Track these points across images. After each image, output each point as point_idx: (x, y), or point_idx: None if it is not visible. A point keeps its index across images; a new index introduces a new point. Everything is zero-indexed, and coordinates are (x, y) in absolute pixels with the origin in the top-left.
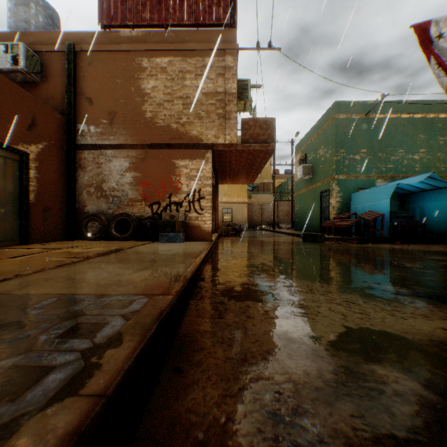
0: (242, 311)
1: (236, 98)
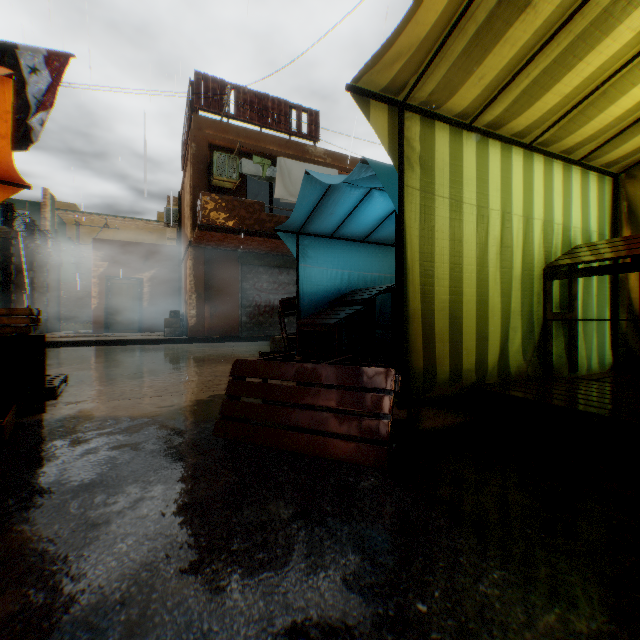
0: None
1: (190, 187)
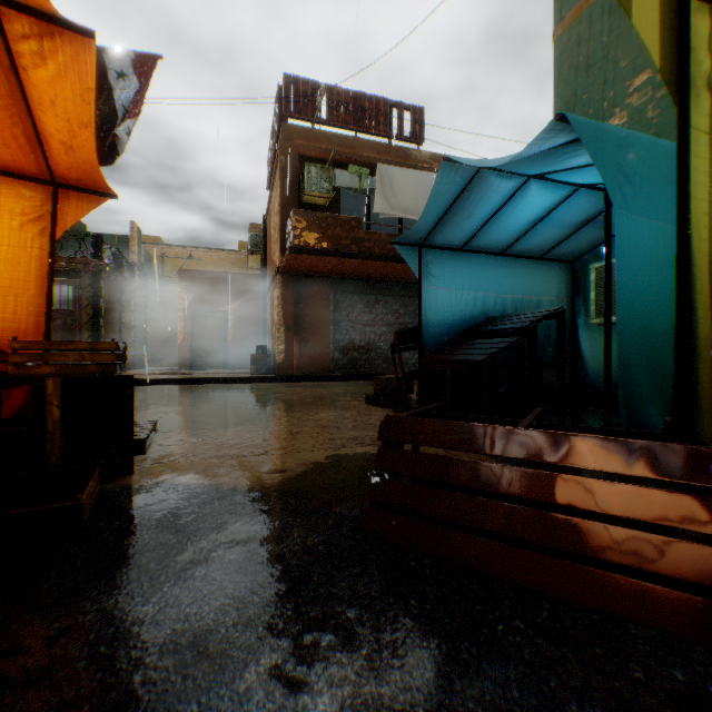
0: None
1: (279, 206)
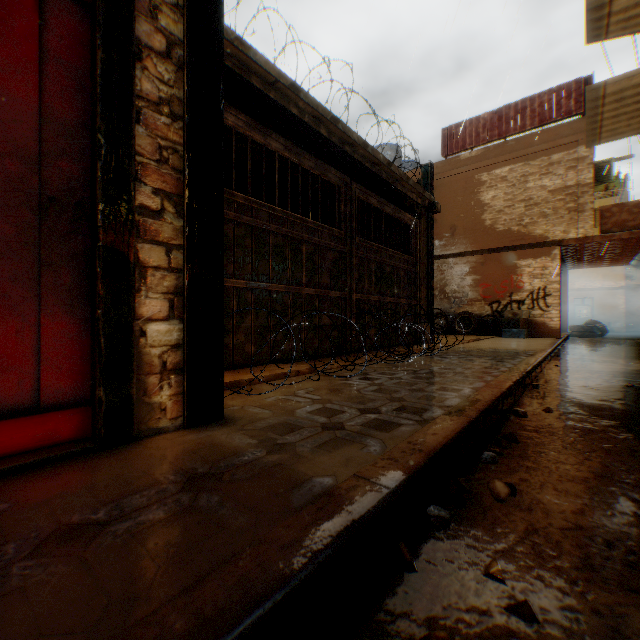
0: (585, 363)
1: (591, 187)
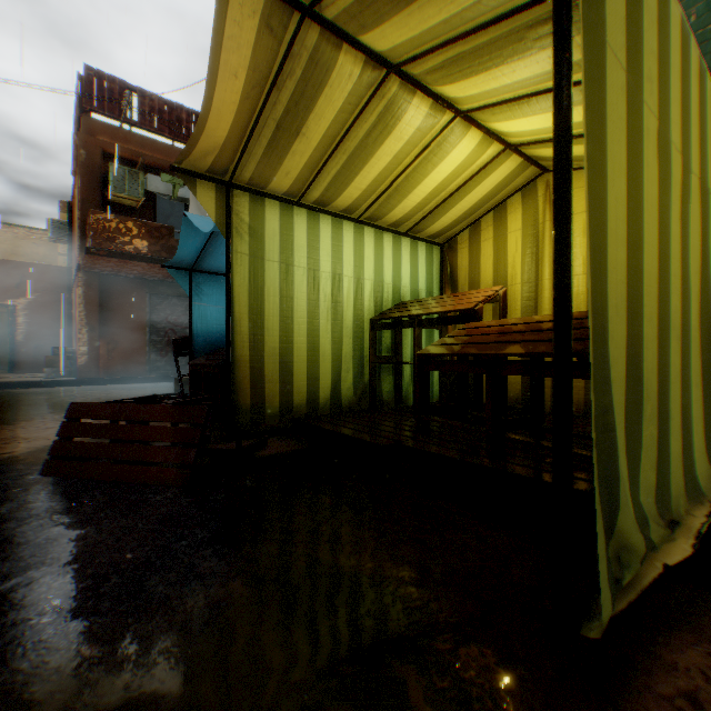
0: None
1: (80, 201)
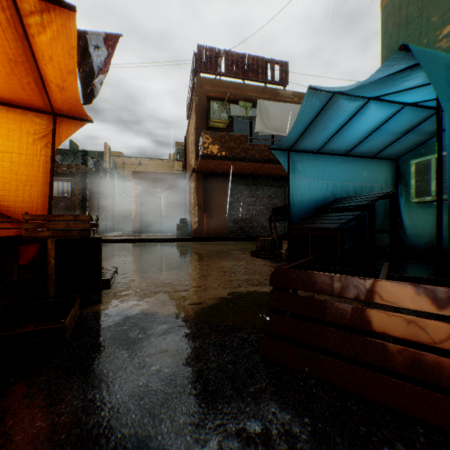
0: None
1: (194, 129)
